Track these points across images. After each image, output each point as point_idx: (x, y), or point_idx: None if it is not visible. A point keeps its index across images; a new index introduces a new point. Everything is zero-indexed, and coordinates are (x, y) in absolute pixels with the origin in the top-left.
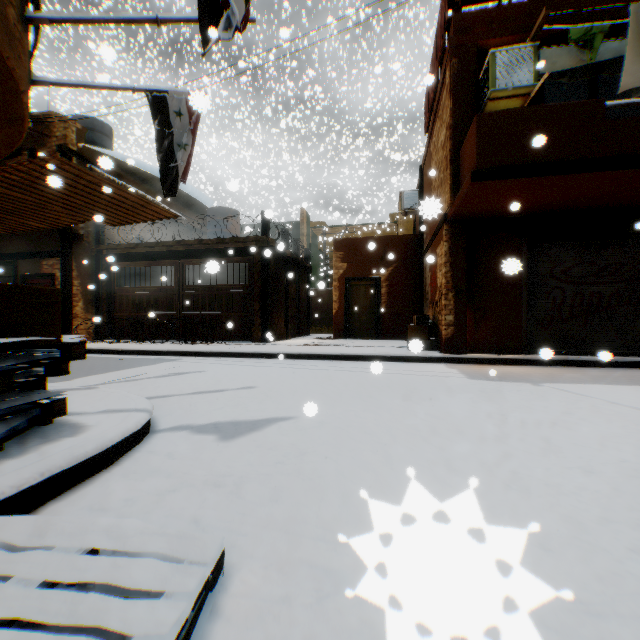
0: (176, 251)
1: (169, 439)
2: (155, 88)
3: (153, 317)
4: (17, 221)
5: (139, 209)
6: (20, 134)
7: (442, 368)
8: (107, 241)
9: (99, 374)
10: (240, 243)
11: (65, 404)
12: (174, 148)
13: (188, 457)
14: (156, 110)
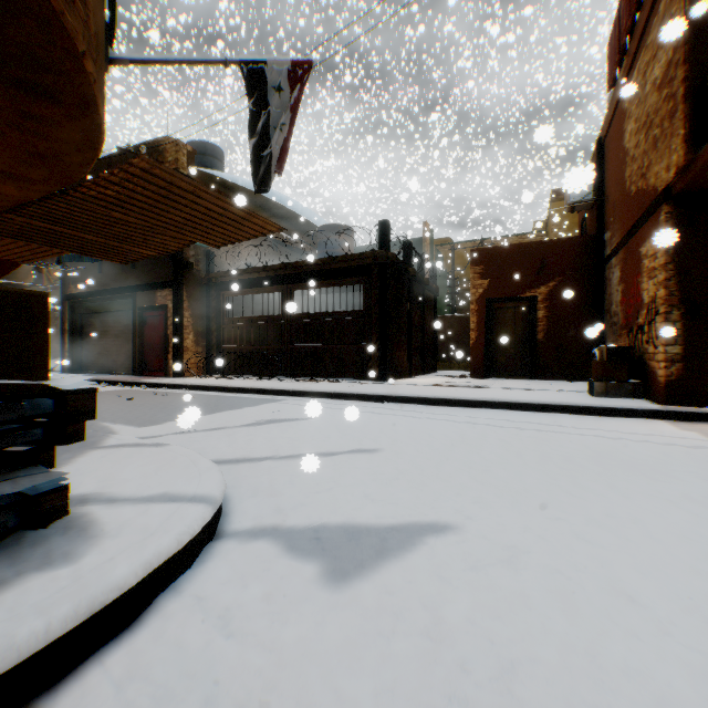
0: (283, 275)
1: (236, 562)
2: (251, 58)
3: (260, 350)
4: (127, 249)
5: (240, 223)
6: (97, 127)
7: (668, 429)
8: (216, 269)
9: None
10: (354, 261)
11: (63, 497)
12: (274, 134)
13: (257, 634)
14: (252, 87)
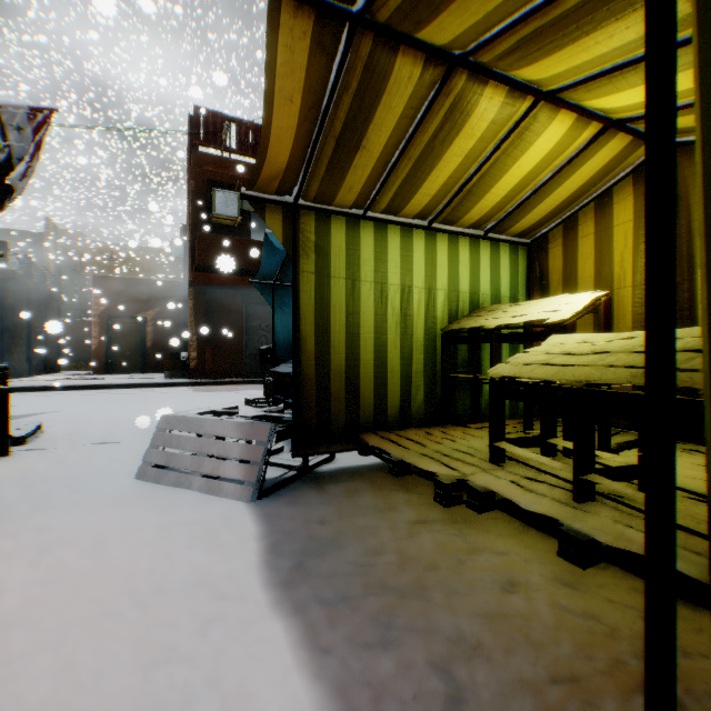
0: None
1: None
2: None
3: None
4: None
5: None
6: None
7: (184, 388)
8: None
9: None
10: None
11: None
12: None
13: None
14: None
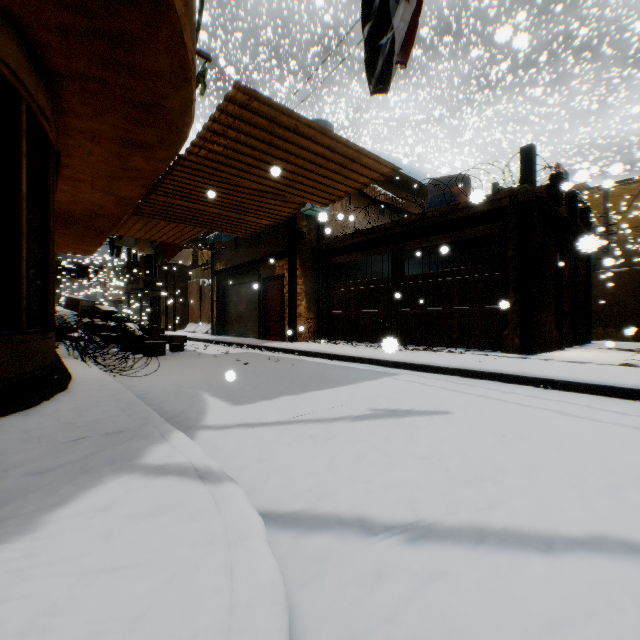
0: (393, 234)
1: None
2: None
3: (368, 316)
4: (246, 221)
5: (347, 168)
6: (178, 38)
7: None
8: (326, 237)
9: (292, 395)
10: (482, 205)
11: None
12: (392, 11)
13: None
14: None
